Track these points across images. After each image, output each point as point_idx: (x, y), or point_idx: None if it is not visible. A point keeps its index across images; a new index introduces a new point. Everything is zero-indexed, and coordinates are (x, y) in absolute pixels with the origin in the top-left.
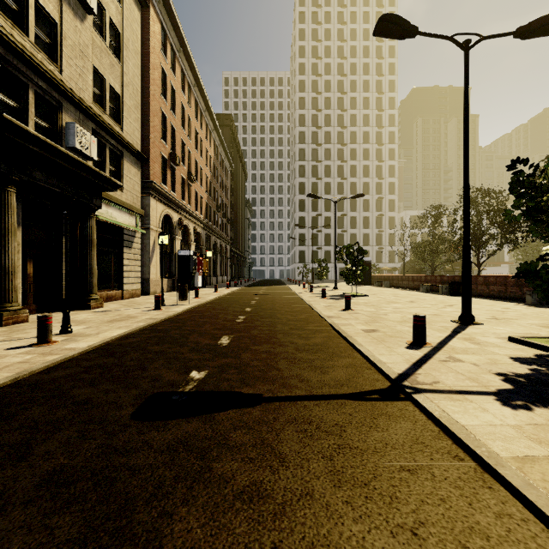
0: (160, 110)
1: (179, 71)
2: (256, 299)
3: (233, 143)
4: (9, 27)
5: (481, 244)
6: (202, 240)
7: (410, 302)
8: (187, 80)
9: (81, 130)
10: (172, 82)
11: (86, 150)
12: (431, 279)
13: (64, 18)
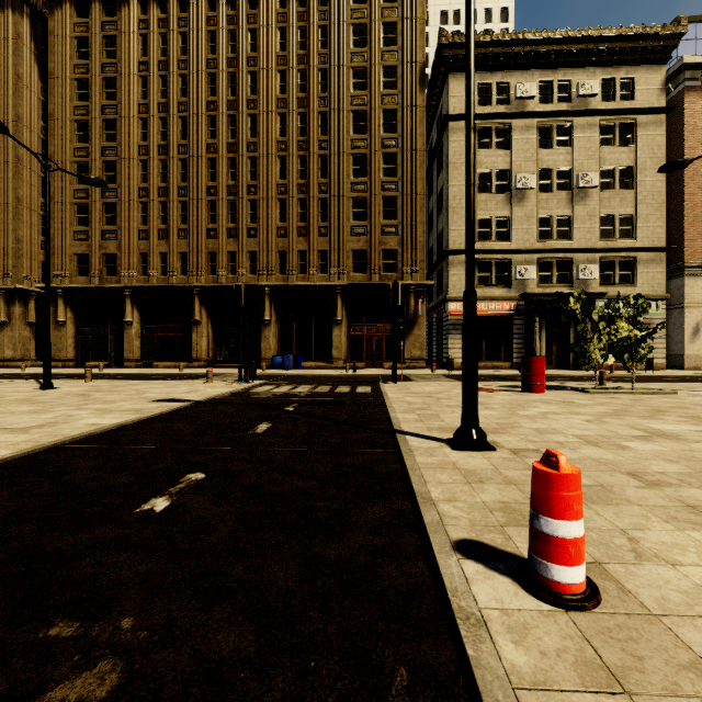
0: None
1: None
2: None
3: None
4: (542, 243)
5: None
6: None
7: None
8: None
9: (584, 267)
10: None
11: (588, 276)
12: None
13: (575, 209)
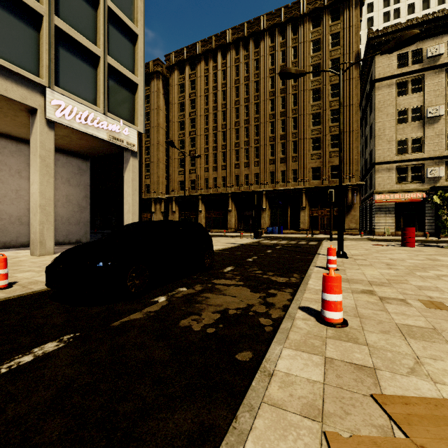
0: None
1: None
2: None
3: None
4: None
5: None
6: None
7: None
8: None
9: None
10: None
11: None
12: None
13: None
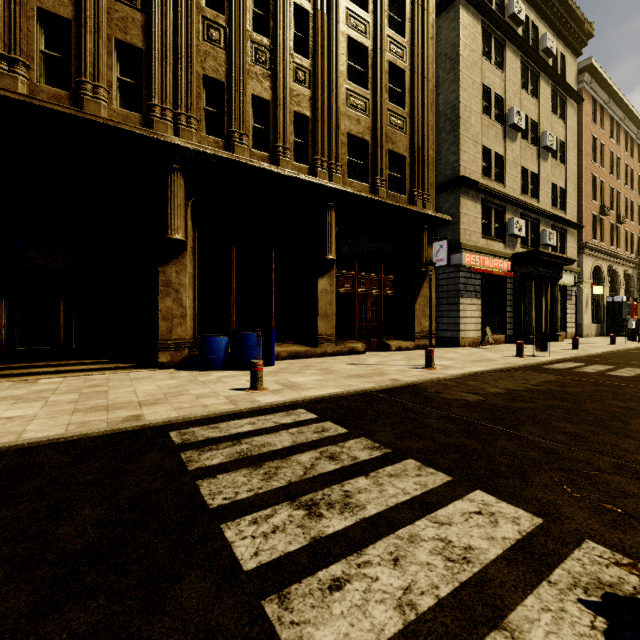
0: (591, 175)
1: (607, 121)
2: None
3: None
4: (523, 197)
5: None
6: (632, 282)
7: None
8: (615, 121)
9: (549, 231)
10: (601, 139)
11: (551, 242)
12: None
13: (540, 168)
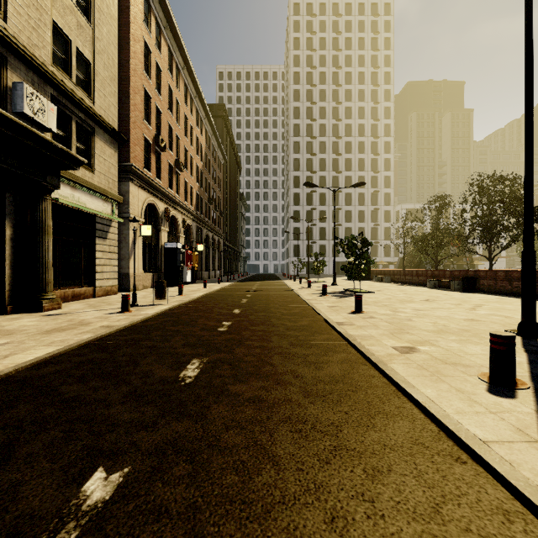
0: (143, 88)
1: (166, 50)
2: (248, 297)
3: (227, 135)
4: None
5: (493, 236)
6: (192, 233)
7: (426, 301)
8: (175, 61)
9: (33, 93)
10: (158, 60)
11: (40, 118)
12: (439, 274)
13: None
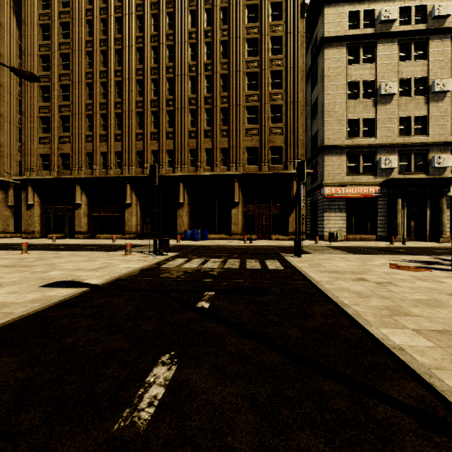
0: None
1: None
2: None
3: None
4: (402, 138)
5: None
6: None
7: None
8: None
9: (439, 157)
10: None
11: (442, 165)
12: None
13: (430, 110)
